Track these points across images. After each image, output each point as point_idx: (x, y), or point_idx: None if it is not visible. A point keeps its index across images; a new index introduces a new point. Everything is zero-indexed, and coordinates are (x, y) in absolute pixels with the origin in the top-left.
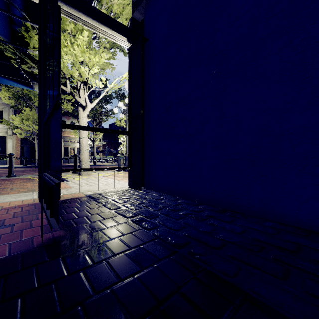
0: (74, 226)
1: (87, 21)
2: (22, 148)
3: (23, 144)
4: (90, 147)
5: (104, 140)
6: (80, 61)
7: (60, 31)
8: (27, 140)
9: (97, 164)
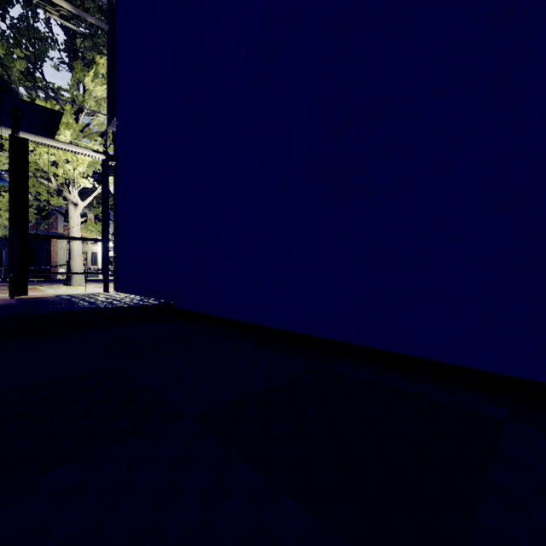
0: (27, 302)
1: (55, 145)
2: (0, 252)
3: (1, 246)
4: None
5: None
6: (63, 160)
7: (27, 159)
8: (7, 241)
9: None
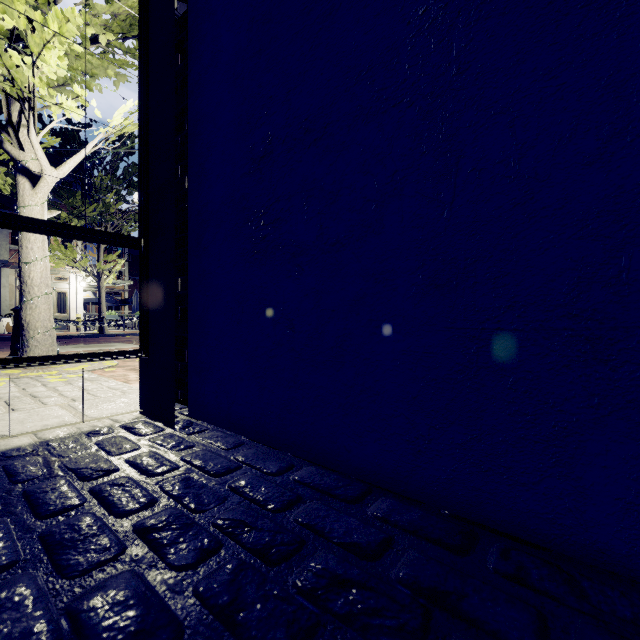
0: None
1: None
2: None
3: None
4: (94, 293)
5: (134, 277)
6: (1, 28)
7: None
8: None
9: (110, 331)
